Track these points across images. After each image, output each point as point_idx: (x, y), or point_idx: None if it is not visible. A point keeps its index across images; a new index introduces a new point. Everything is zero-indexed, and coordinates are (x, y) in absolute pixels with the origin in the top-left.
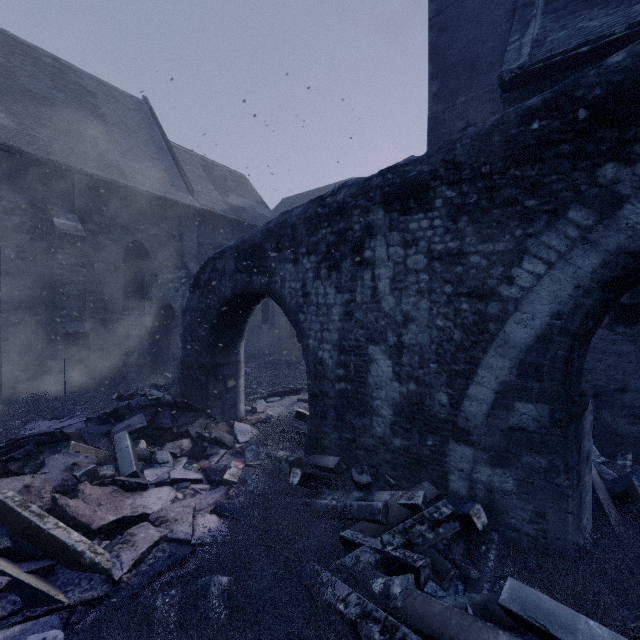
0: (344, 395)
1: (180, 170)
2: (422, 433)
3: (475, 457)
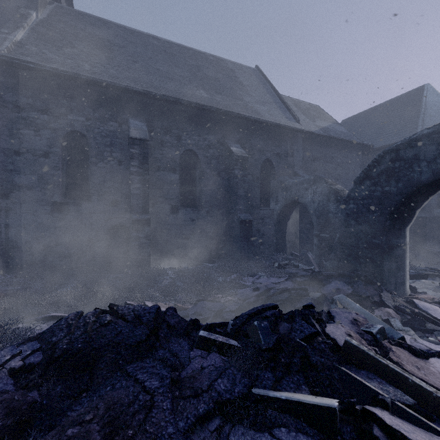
0: None
1: (287, 107)
2: None
3: None
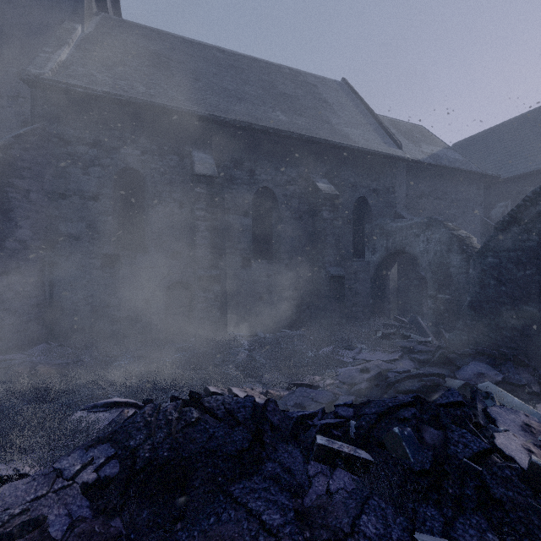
0: None
1: (386, 129)
2: None
3: None
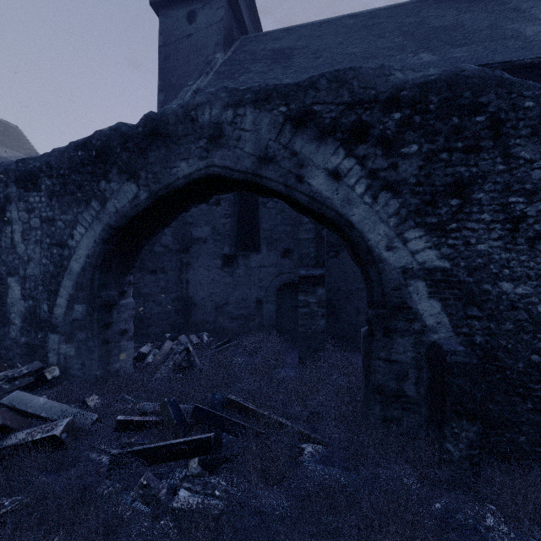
0: None
1: None
2: (36, 331)
3: (60, 340)
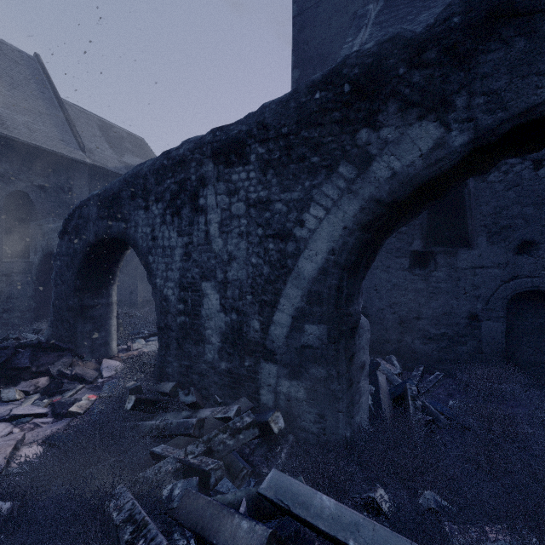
0: (184, 327)
1: (71, 127)
2: (241, 356)
3: (278, 373)
